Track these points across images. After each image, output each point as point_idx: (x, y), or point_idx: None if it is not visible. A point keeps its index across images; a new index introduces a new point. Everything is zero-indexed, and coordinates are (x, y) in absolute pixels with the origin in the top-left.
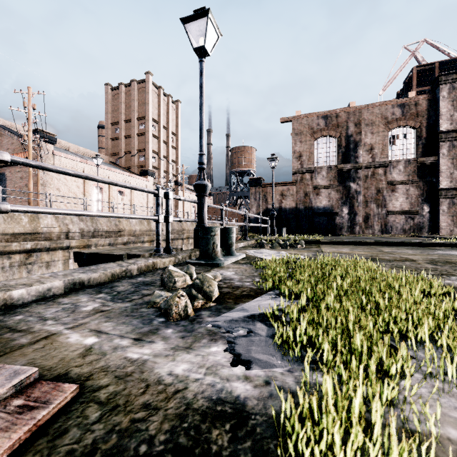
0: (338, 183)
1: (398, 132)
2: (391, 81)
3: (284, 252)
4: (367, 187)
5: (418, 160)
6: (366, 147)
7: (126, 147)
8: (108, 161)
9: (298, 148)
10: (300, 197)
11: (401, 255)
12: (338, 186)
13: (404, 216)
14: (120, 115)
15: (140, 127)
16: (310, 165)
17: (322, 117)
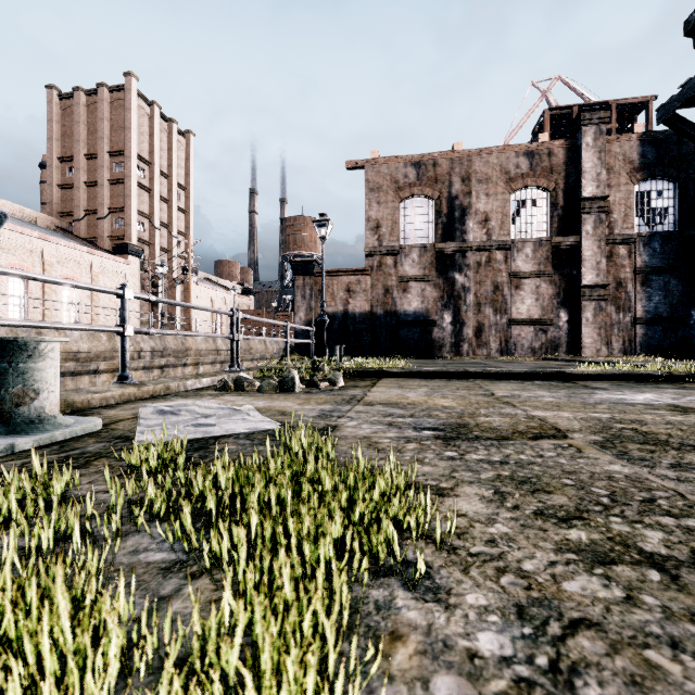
0: (436, 274)
1: (525, 196)
2: (516, 132)
3: (249, 407)
4: (480, 281)
5: (552, 240)
6: (479, 217)
7: (89, 202)
8: (53, 225)
9: (374, 213)
10: (377, 295)
11: (530, 408)
12: (436, 278)
13: (533, 327)
14: (76, 144)
15: (115, 169)
16: (393, 242)
17: (412, 164)
